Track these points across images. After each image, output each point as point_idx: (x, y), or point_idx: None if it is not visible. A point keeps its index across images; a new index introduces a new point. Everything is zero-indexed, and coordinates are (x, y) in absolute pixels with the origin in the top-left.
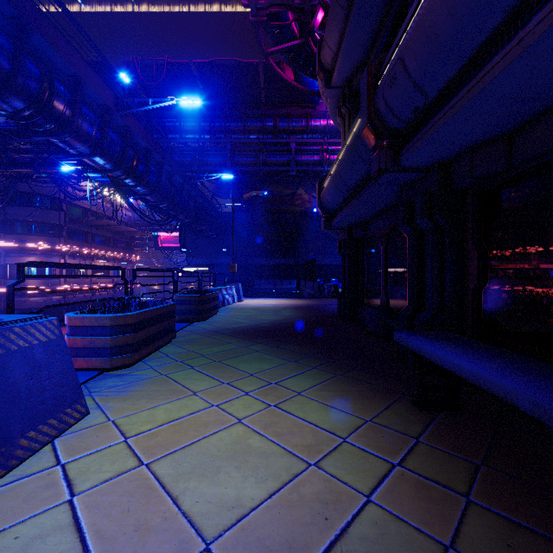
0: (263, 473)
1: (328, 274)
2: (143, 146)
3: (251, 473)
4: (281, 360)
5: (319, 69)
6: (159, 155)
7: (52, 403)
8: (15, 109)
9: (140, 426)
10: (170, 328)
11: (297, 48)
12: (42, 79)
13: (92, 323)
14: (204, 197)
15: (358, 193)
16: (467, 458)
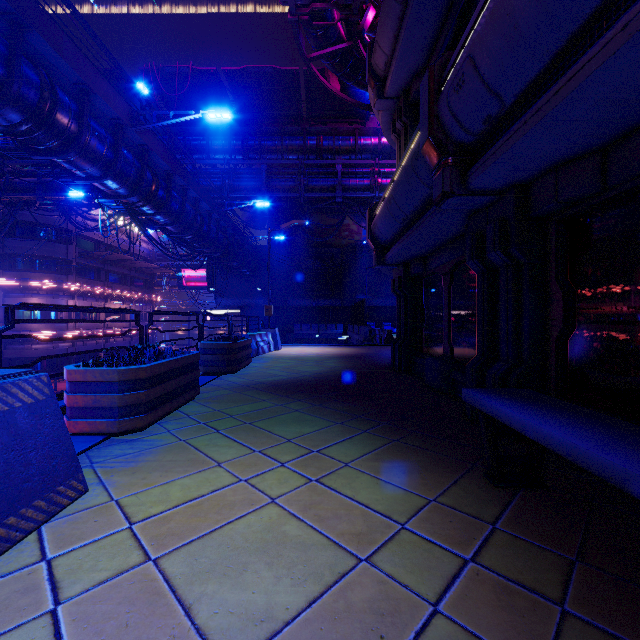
0: (300, 572)
1: (380, 317)
2: (164, 168)
3: (285, 572)
4: (324, 422)
5: (369, 76)
6: (182, 178)
7: (39, 481)
8: (10, 122)
9: (150, 507)
10: (193, 383)
11: (344, 53)
12: (43, 88)
13: (97, 378)
14: (235, 228)
15: (416, 221)
16: (558, 551)
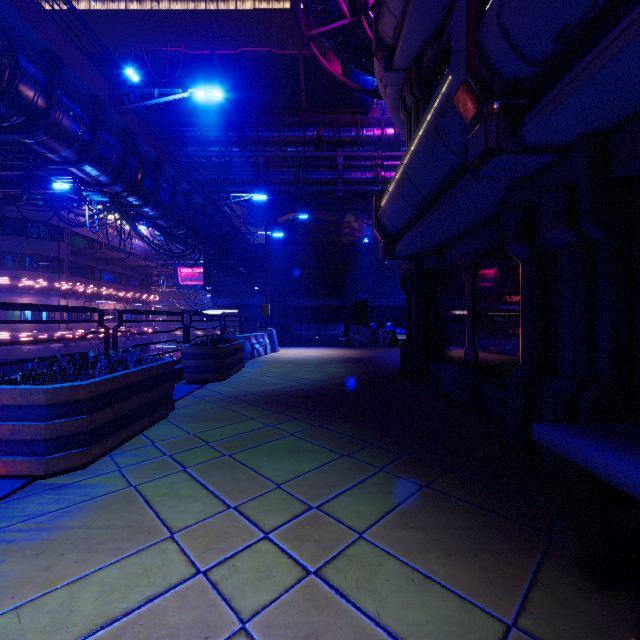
0: None
1: (382, 317)
2: (151, 155)
3: None
4: (327, 453)
5: (376, 46)
6: (172, 167)
7: None
8: None
9: None
10: (165, 398)
11: (346, 32)
12: None
13: (16, 400)
14: (232, 224)
15: (435, 203)
16: None
